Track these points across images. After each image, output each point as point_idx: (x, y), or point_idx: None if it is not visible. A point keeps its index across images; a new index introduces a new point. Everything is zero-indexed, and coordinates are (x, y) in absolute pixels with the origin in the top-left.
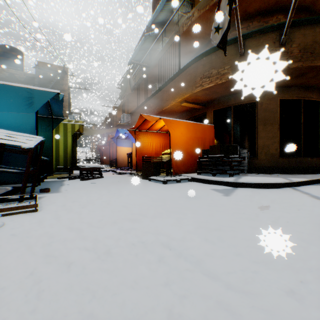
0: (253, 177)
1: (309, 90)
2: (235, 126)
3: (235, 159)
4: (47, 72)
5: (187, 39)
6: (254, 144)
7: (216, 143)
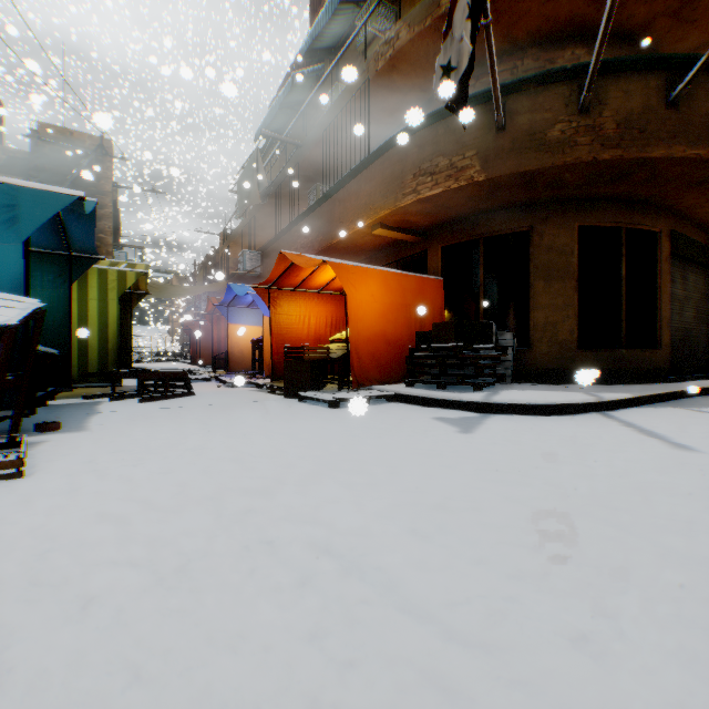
0: (524, 391)
1: (638, 208)
2: (487, 282)
3: (488, 352)
4: (62, 149)
5: (385, 89)
6: (526, 321)
7: (447, 318)
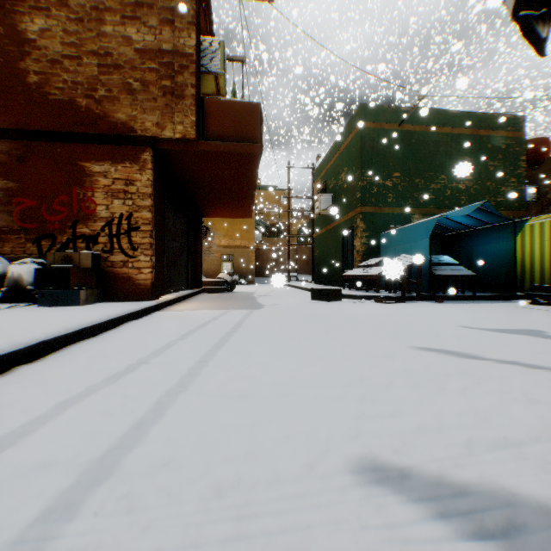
0: None
1: None
2: None
3: None
4: None
5: None
6: None
7: None
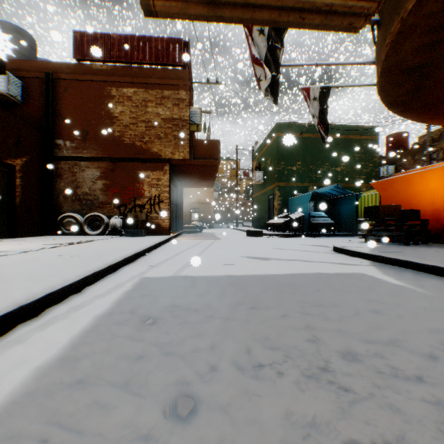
0: None
1: None
2: None
3: None
4: None
5: None
6: None
7: None
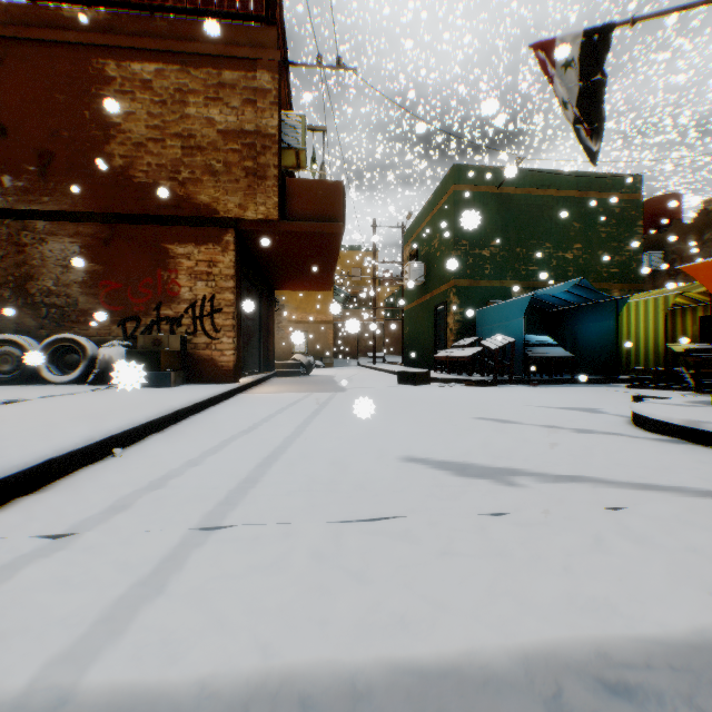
0: None
1: None
2: None
3: None
4: None
5: None
6: None
7: None
